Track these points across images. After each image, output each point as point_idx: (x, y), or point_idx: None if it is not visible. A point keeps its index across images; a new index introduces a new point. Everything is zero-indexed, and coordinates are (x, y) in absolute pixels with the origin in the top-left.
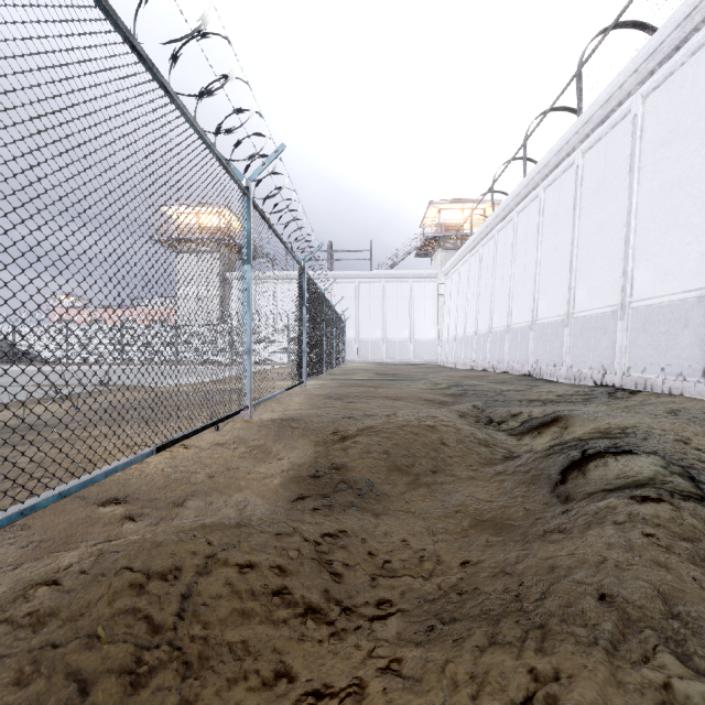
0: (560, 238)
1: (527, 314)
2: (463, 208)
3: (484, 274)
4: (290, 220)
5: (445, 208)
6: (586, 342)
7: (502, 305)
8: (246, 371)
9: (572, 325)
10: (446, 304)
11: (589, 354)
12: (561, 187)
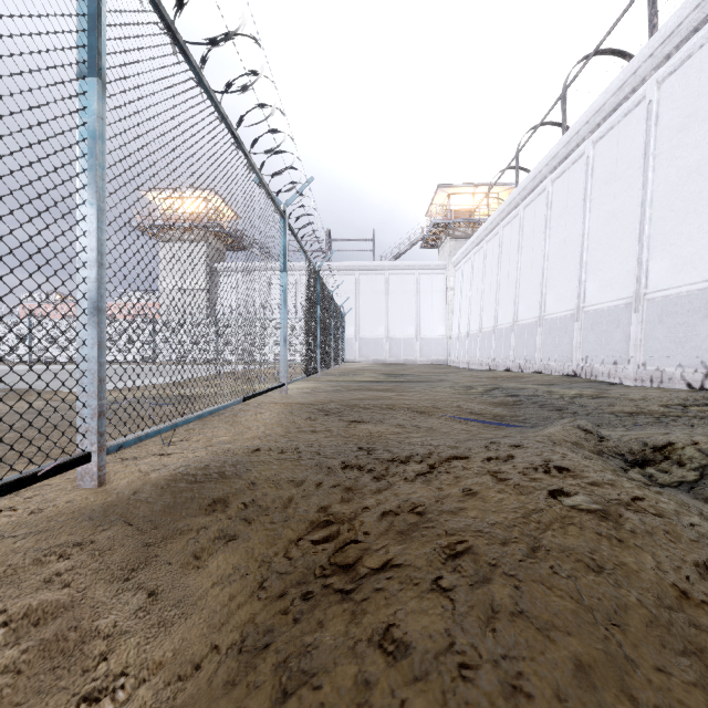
0: (620, 200)
1: (568, 301)
2: (474, 193)
3: (505, 260)
4: (244, 85)
5: (455, 193)
6: (671, 330)
7: (532, 293)
8: (84, 360)
9: (644, 309)
10: (456, 298)
11: (677, 346)
12: (620, 136)
